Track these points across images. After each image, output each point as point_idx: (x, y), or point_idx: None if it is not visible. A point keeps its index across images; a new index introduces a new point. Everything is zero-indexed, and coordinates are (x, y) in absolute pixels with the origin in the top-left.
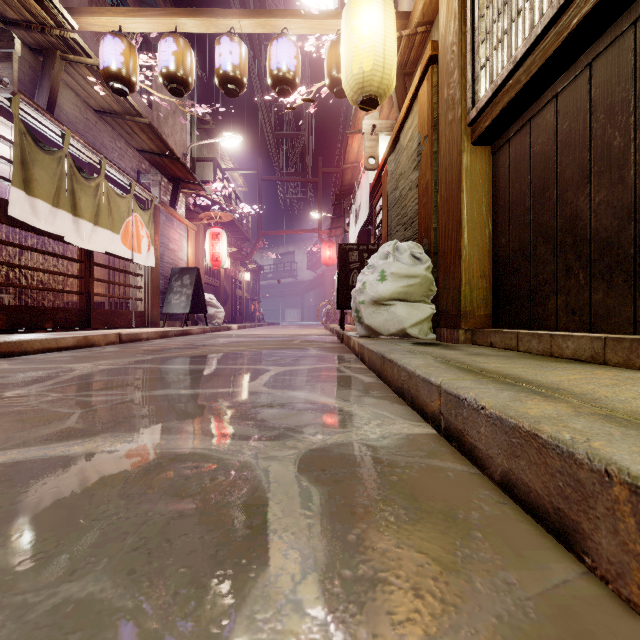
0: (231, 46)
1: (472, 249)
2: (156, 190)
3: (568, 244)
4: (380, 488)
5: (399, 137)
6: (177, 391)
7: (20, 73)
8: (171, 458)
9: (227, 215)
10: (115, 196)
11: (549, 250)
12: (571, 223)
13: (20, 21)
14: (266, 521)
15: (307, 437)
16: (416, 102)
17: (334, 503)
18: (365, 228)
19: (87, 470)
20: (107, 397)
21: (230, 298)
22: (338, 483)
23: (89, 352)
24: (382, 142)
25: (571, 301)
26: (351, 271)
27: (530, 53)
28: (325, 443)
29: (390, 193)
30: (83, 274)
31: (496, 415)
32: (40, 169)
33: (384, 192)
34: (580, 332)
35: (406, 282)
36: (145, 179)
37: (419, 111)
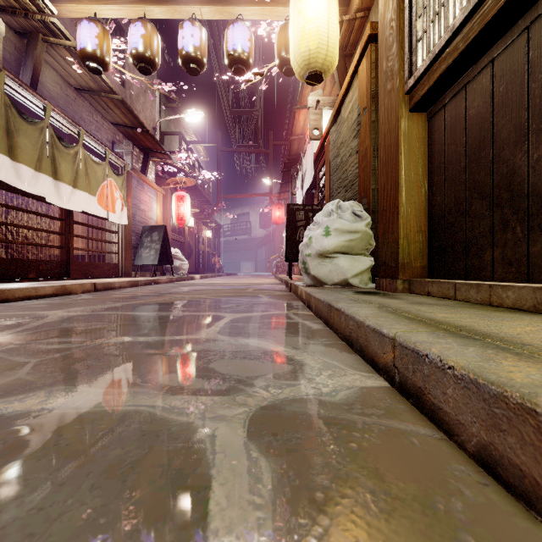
0: (192, 30)
1: (409, 206)
2: (128, 158)
3: (505, 199)
4: (339, 461)
5: (340, 110)
6: (135, 338)
7: (6, 53)
8: (112, 418)
9: (191, 180)
10: (92, 163)
11: (485, 206)
12: (508, 179)
13: (6, 7)
14: (206, 514)
15: (258, 391)
16: (356, 78)
17: (288, 484)
18: (310, 192)
19: (17, 435)
20: (67, 345)
21: (194, 252)
22: (292, 453)
23: (65, 299)
24: (325, 116)
25: (508, 253)
26: (298, 228)
27: (468, 20)
28: (276, 399)
29: (332, 160)
30: (63, 231)
31: (469, 378)
32: (24, 138)
33: (327, 159)
34: (517, 282)
35: (348, 237)
36: (119, 149)
37: (359, 86)
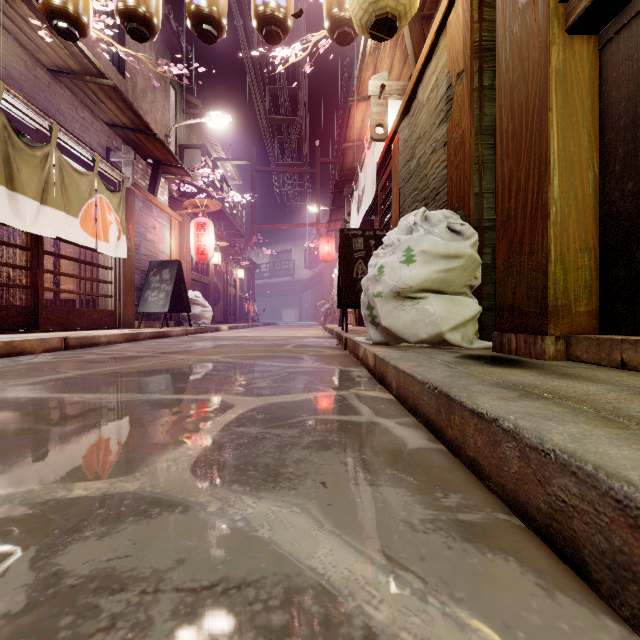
0: None
1: (567, 204)
2: (128, 170)
3: None
4: None
5: (416, 93)
6: None
7: None
8: None
9: (214, 203)
10: (72, 171)
11: None
12: None
13: None
14: None
15: None
16: (444, 34)
17: None
18: (368, 218)
19: None
20: None
21: (222, 297)
22: None
23: None
24: (391, 111)
25: None
26: (355, 261)
27: None
28: None
29: (403, 166)
30: (29, 264)
31: None
32: None
33: (394, 167)
34: None
35: (444, 265)
36: (116, 157)
37: (449, 43)
